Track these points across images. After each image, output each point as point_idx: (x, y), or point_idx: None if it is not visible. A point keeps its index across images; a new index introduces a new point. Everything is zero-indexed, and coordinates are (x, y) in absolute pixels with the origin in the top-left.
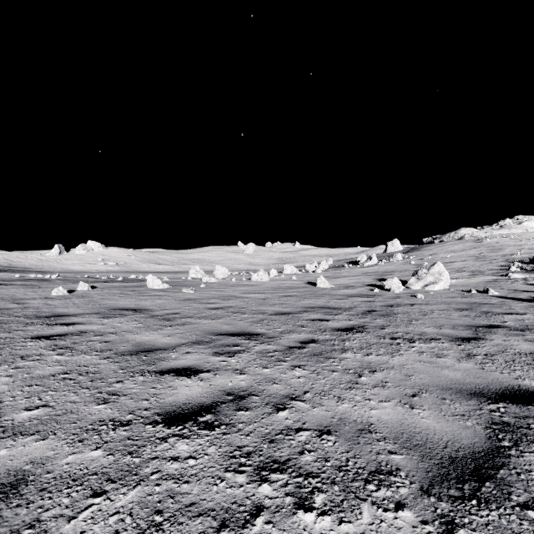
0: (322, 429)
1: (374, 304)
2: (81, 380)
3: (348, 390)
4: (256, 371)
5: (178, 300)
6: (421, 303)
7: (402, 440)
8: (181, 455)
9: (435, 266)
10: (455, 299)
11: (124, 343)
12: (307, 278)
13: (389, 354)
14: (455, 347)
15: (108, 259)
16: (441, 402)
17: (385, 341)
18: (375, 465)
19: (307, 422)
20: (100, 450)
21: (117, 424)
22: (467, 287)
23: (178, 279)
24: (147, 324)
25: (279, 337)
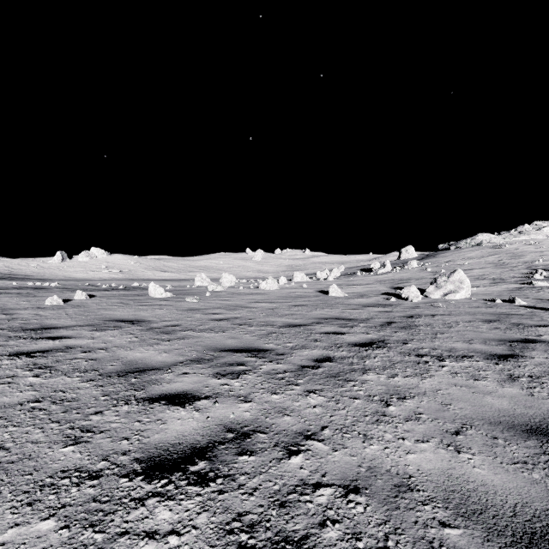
0: (348, 484)
1: (392, 314)
2: (52, 411)
3: (375, 425)
4: (263, 398)
5: (181, 310)
6: (443, 313)
7: (454, 502)
8: (160, 528)
9: (456, 274)
10: (480, 310)
11: (113, 361)
12: (318, 286)
13: (417, 375)
14: (492, 367)
15: (111, 267)
16: (493, 443)
17: (410, 359)
18: (425, 546)
19: (328, 473)
20: (53, 520)
21: (83, 476)
22: (490, 296)
23: (182, 288)
24: (143, 337)
25: (290, 354)
